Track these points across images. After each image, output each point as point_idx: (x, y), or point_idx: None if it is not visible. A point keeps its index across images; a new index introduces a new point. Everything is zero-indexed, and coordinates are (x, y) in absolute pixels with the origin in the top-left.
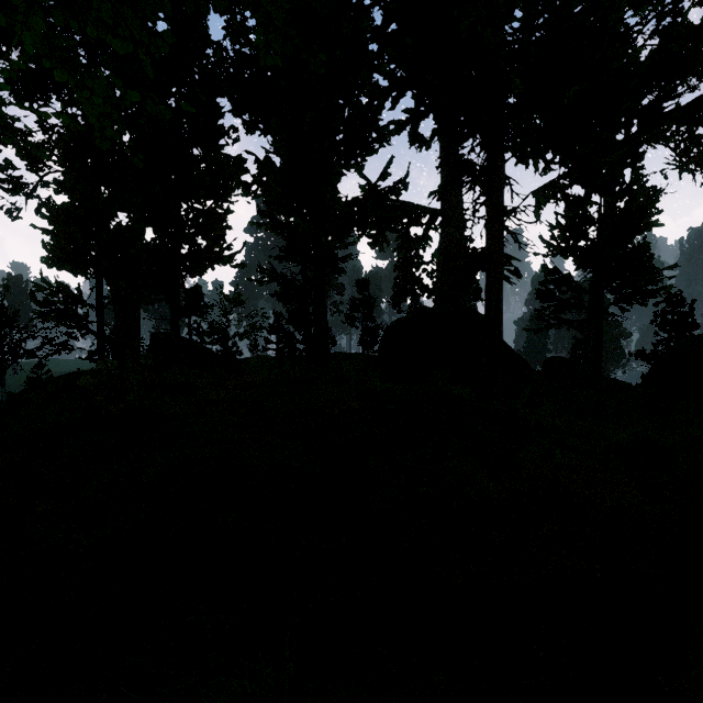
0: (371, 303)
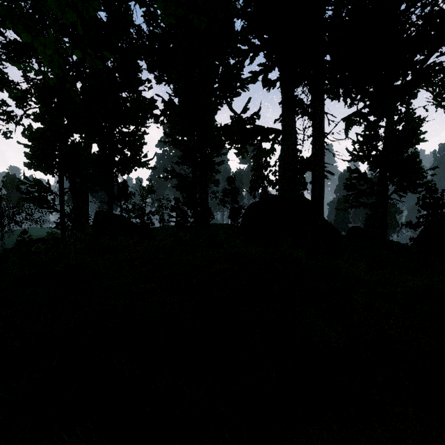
0: (236, 192)
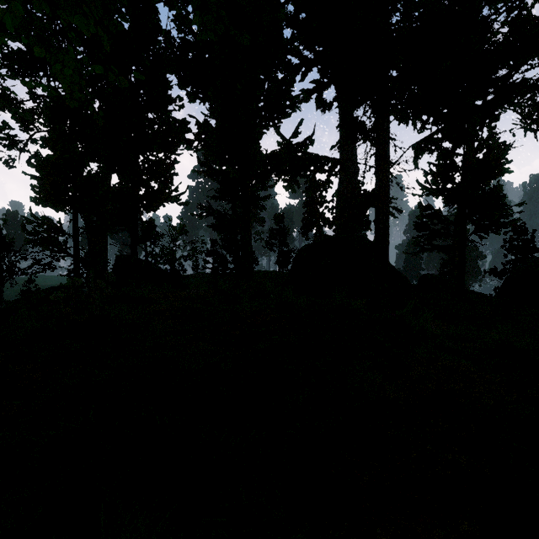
0: (286, 232)
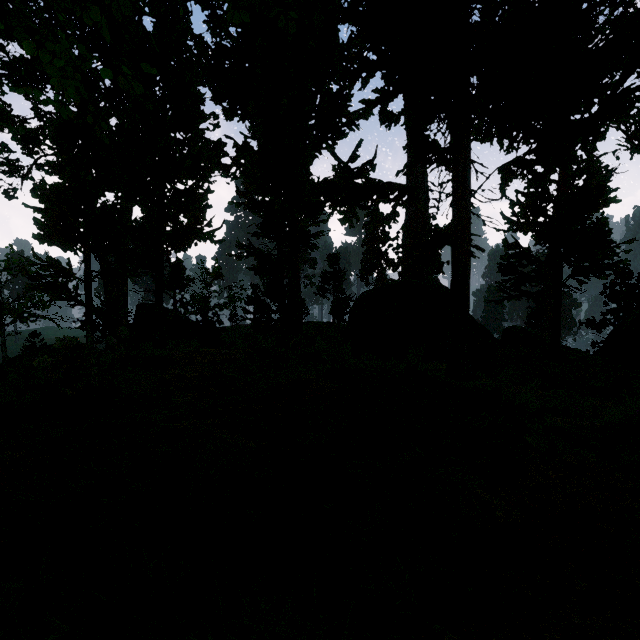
0: (341, 276)
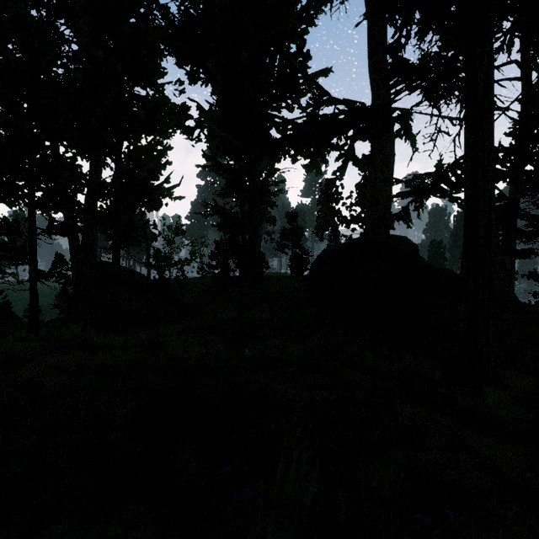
0: (299, 232)
